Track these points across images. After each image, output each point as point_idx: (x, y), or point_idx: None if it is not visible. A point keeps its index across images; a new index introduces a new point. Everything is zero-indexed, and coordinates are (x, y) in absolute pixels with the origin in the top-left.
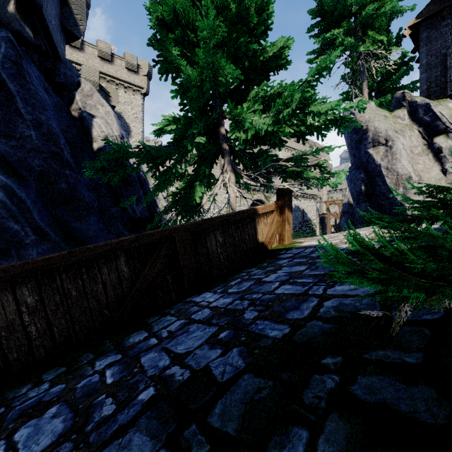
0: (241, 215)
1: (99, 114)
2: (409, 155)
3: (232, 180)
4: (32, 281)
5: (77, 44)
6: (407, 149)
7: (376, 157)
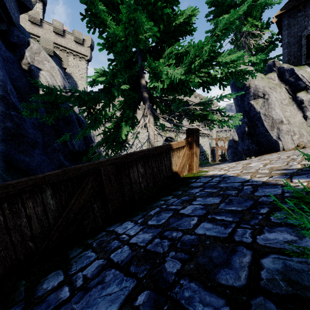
0: (159, 149)
1: (45, 68)
2: (280, 105)
3: (151, 121)
4: None
5: (37, 22)
6: (278, 101)
7: (256, 107)
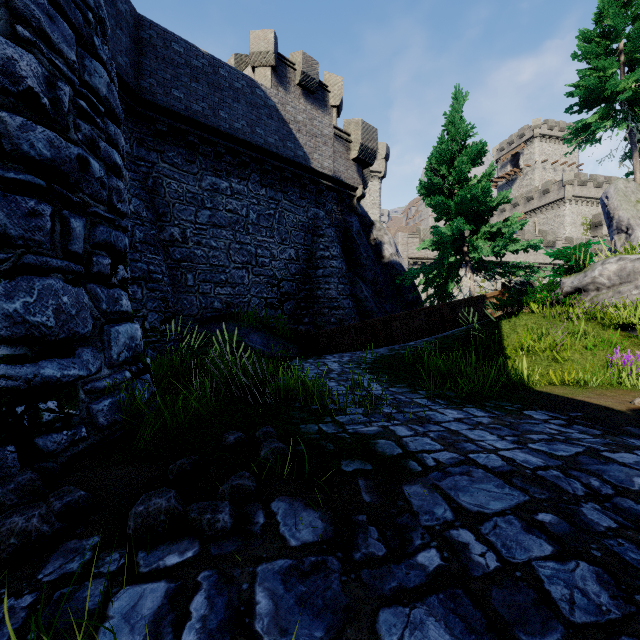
0: (475, 298)
1: (385, 240)
2: None
3: (472, 278)
4: (399, 320)
5: None
6: None
7: (617, 244)
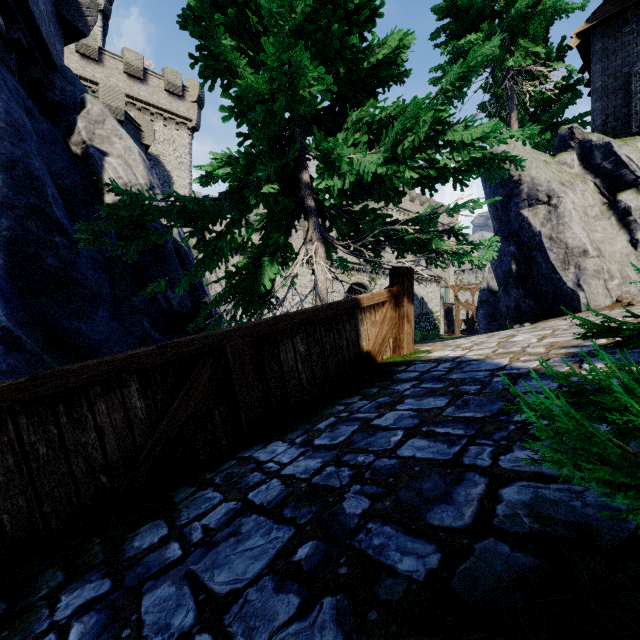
0: (335, 309)
1: (114, 150)
2: (582, 218)
3: (320, 254)
4: None
5: (92, 54)
6: (579, 210)
7: (534, 222)
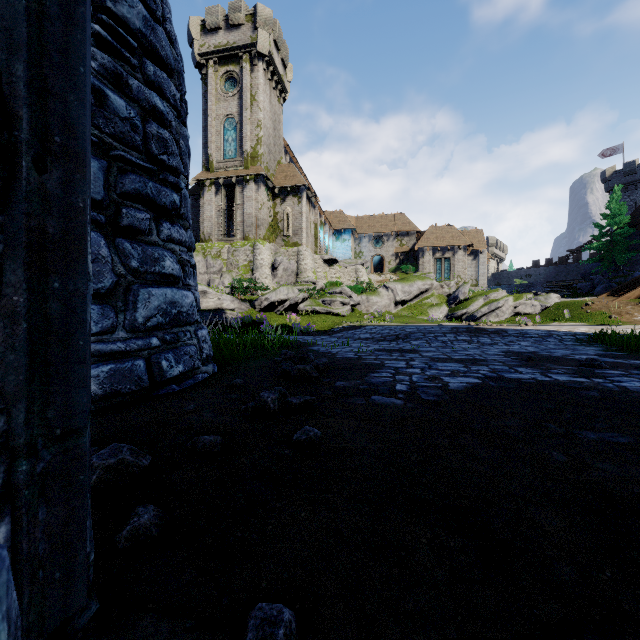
0: None
1: None
2: None
3: None
4: None
5: None
6: None
7: None
